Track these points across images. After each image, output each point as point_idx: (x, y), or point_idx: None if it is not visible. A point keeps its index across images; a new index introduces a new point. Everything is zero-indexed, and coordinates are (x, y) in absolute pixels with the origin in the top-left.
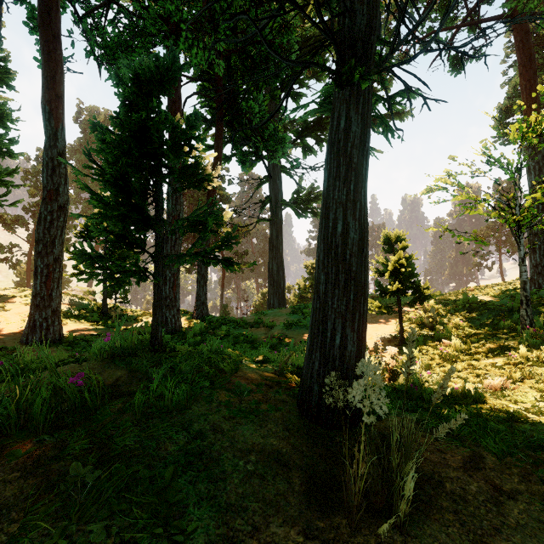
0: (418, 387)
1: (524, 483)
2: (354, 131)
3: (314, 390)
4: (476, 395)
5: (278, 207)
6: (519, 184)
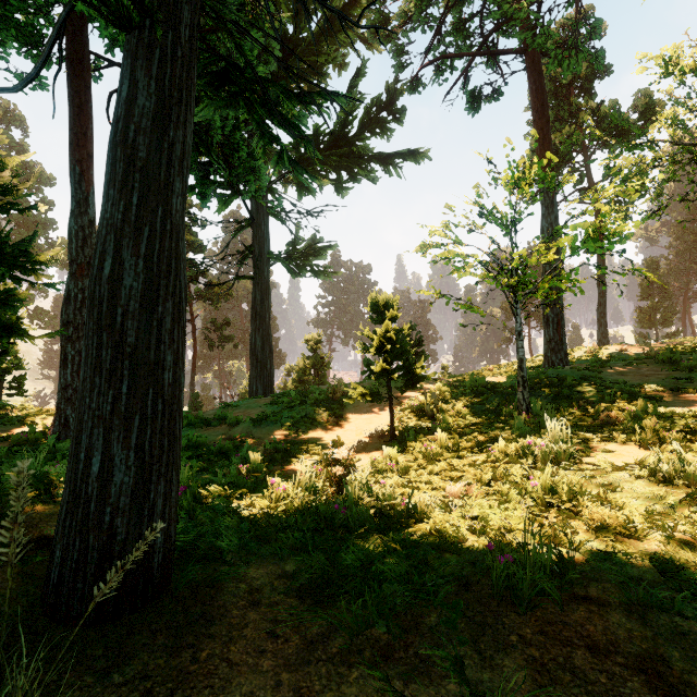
0: (350, 507)
1: (363, 680)
2: (141, 105)
3: (56, 557)
4: (420, 513)
5: (263, 262)
6: (516, 242)
